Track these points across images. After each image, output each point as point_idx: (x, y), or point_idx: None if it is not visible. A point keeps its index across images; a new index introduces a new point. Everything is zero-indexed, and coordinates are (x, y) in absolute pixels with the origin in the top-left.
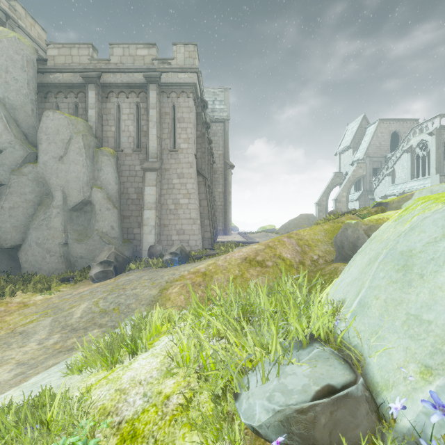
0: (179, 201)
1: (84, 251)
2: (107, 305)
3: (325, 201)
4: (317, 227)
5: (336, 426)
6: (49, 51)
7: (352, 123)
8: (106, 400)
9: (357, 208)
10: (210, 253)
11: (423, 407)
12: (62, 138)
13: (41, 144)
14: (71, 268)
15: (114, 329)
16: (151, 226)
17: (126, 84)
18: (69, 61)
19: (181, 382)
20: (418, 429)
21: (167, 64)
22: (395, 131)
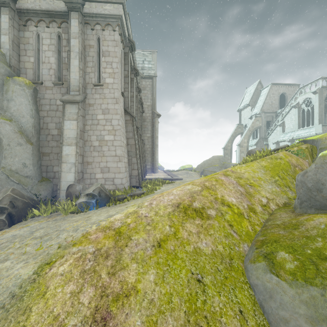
0: (103, 137)
1: None
2: None
3: (230, 146)
4: (254, 164)
5: None
6: None
7: (250, 87)
8: None
9: None
10: (135, 193)
11: None
12: None
13: None
14: None
15: None
16: (71, 163)
17: (46, 12)
18: None
19: None
20: None
21: None
22: (282, 93)
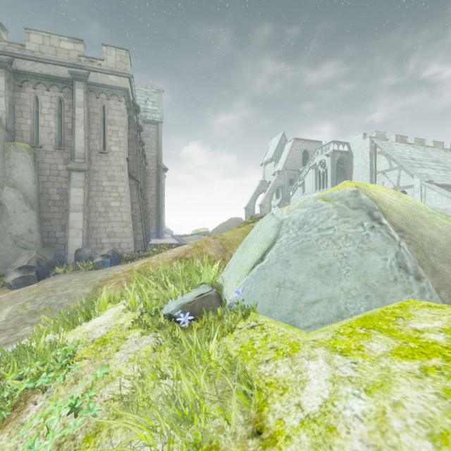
0: (109, 204)
1: None
2: (36, 306)
3: (253, 206)
4: (237, 229)
5: (203, 307)
6: None
7: (275, 138)
8: (77, 338)
9: None
10: (143, 254)
11: (234, 294)
12: None
13: None
14: None
15: None
16: (79, 229)
17: (47, 76)
18: None
19: (130, 317)
20: (232, 302)
21: (97, 63)
22: (305, 149)
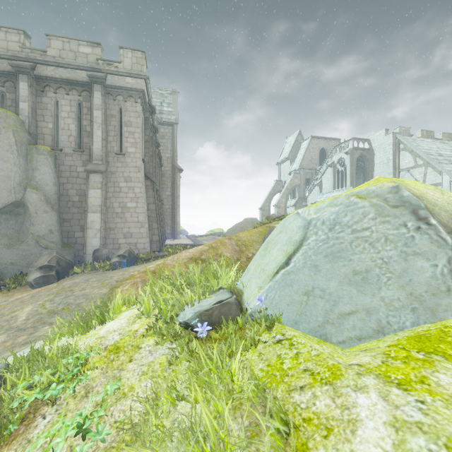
0: (126, 204)
1: (15, 257)
2: (55, 306)
3: (268, 206)
4: (253, 230)
5: (221, 315)
6: None
7: (290, 137)
8: (91, 343)
9: None
10: (158, 255)
11: (256, 302)
12: None
13: None
14: None
15: None
16: (96, 229)
17: (67, 80)
18: None
19: (144, 323)
20: (253, 311)
21: (114, 66)
22: (323, 147)
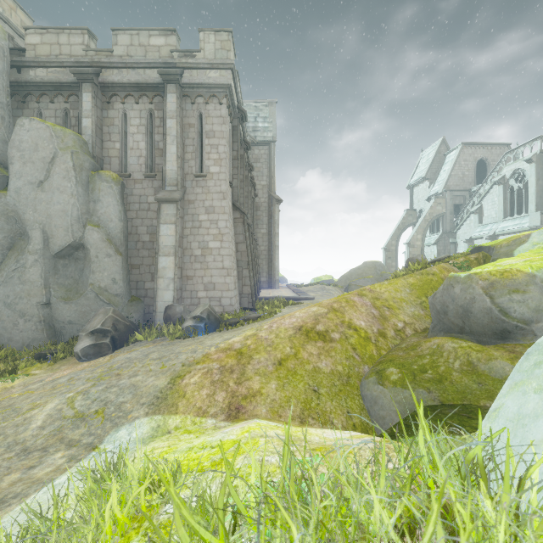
0: (207, 244)
1: (74, 313)
2: (87, 405)
3: (395, 245)
4: (399, 281)
5: None
6: (28, 37)
7: (428, 148)
8: None
9: (435, 254)
10: (249, 316)
11: None
12: (42, 155)
13: (12, 165)
14: (57, 337)
15: (89, 453)
16: (169, 278)
17: (135, 84)
18: (56, 52)
19: None
20: None
21: (192, 57)
22: (481, 158)
